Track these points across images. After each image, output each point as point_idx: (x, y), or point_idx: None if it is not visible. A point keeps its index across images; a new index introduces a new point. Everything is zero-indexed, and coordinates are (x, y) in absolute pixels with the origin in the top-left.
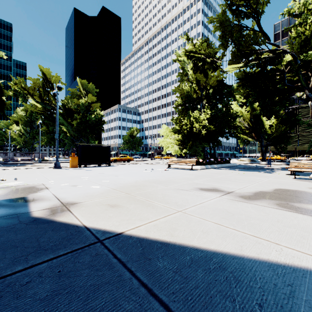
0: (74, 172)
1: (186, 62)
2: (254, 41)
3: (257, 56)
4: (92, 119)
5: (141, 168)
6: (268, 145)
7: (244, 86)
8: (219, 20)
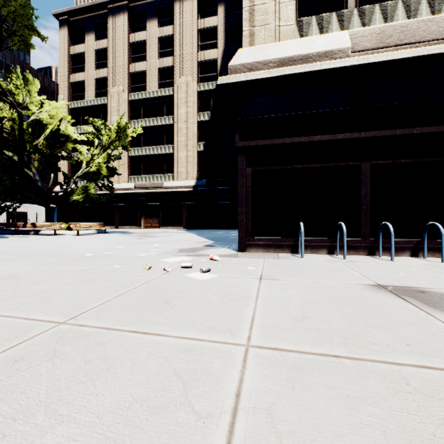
0: None
1: None
2: None
3: None
4: None
5: None
6: None
7: None
8: None
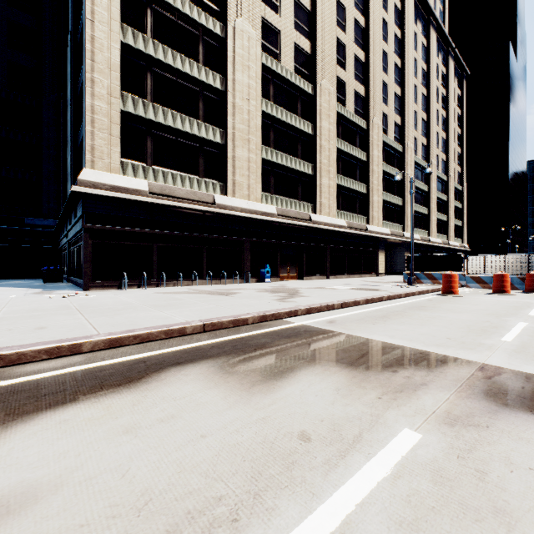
0: None
1: None
2: None
3: None
4: None
5: None
6: None
7: None
8: None
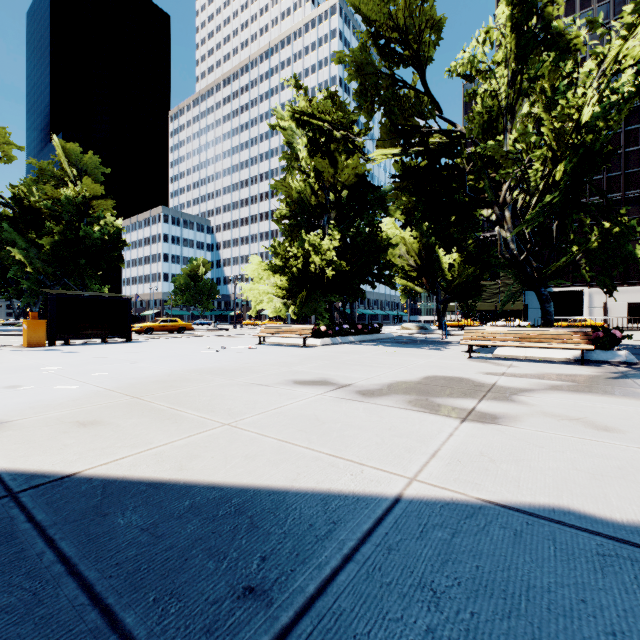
0: (30, 357)
1: (297, 132)
2: (417, 110)
3: (423, 137)
4: (94, 235)
5: (201, 345)
6: (448, 300)
7: (402, 190)
8: (355, 60)
